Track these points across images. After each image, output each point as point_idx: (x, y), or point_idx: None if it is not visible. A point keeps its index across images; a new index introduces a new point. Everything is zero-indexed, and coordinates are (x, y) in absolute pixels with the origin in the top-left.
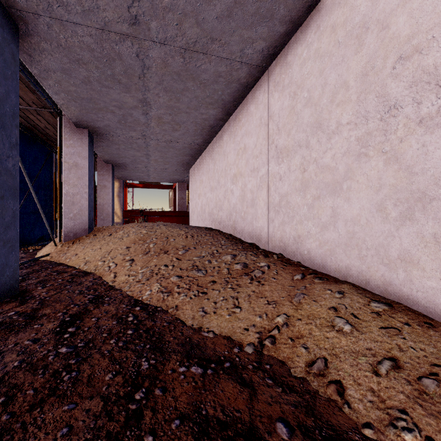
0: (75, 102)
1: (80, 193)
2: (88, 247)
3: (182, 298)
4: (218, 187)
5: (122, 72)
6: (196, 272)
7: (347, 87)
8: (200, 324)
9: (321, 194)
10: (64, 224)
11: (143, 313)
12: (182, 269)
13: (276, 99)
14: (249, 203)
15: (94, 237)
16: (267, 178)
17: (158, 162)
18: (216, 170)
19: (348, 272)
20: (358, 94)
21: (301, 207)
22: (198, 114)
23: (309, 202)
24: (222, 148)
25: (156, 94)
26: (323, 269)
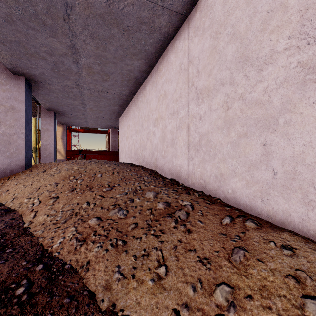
0: (4, 45)
1: (16, 133)
2: (21, 183)
3: (96, 250)
4: (141, 130)
5: (45, 11)
6: (117, 213)
7: (285, 8)
8: (112, 299)
9: (249, 131)
10: (1, 161)
11: (42, 278)
12: (104, 208)
13: (196, 43)
14: (169, 143)
15: (29, 173)
16: (187, 119)
17: (93, 110)
18: (140, 116)
19: (286, 218)
20: (302, 11)
21: (224, 145)
22: (124, 65)
23: (233, 140)
24: (145, 97)
25: (83, 41)
26: (251, 210)
